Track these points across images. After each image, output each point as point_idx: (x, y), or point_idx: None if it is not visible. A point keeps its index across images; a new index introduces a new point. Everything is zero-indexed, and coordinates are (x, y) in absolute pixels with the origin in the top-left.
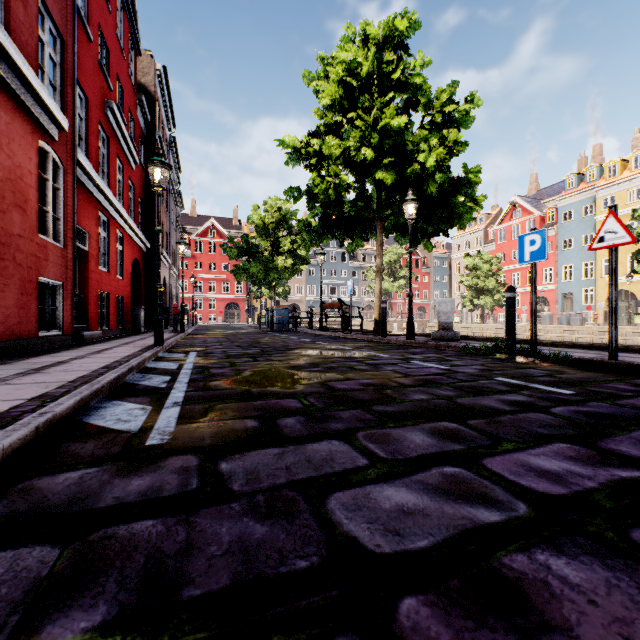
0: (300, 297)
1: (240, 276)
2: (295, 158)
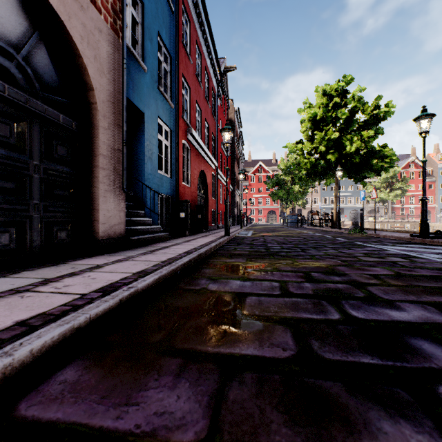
0: (316, 206)
1: (273, 197)
2: (292, 151)
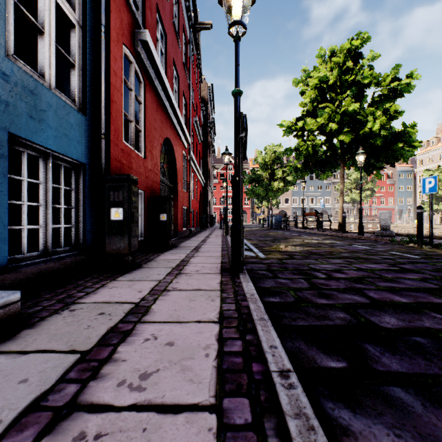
0: (287, 206)
1: (250, 195)
2: (288, 132)
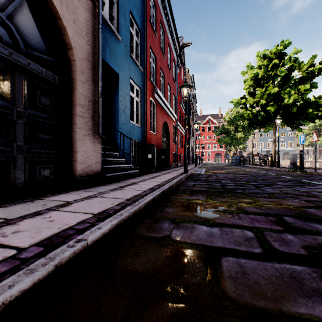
0: (254, 149)
1: (220, 143)
2: (236, 105)
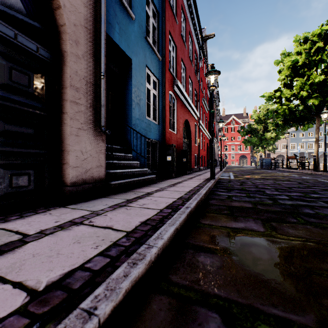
0: (284, 151)
1: (246, 144)
2: (269, 100)
